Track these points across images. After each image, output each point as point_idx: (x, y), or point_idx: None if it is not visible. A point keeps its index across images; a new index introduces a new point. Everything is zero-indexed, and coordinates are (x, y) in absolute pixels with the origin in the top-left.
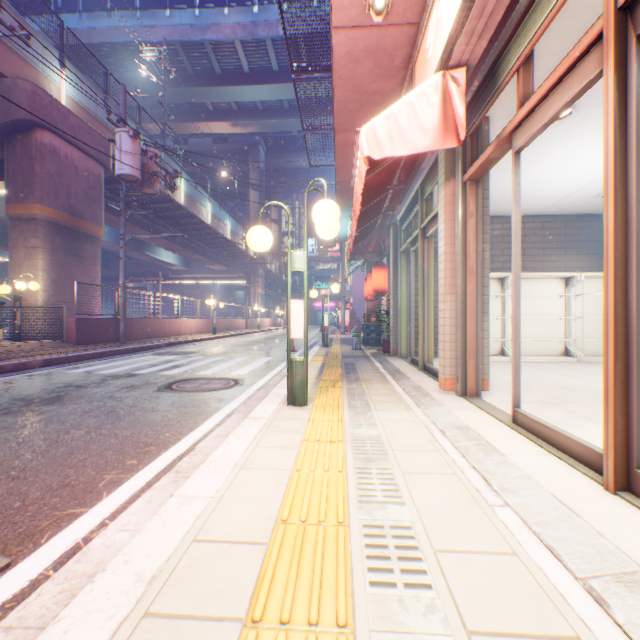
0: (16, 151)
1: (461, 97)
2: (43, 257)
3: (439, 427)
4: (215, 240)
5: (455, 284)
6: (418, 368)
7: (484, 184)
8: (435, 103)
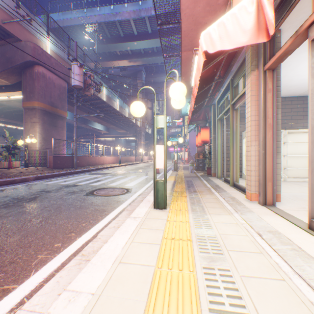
0: (27, 76)
1: (270, 6)
2: (39, 127)
3: (256, 230)
4: (121, 118)
5: (258, 135)
6: (229, 185)
7: (277, 72)
8: (252, 12)
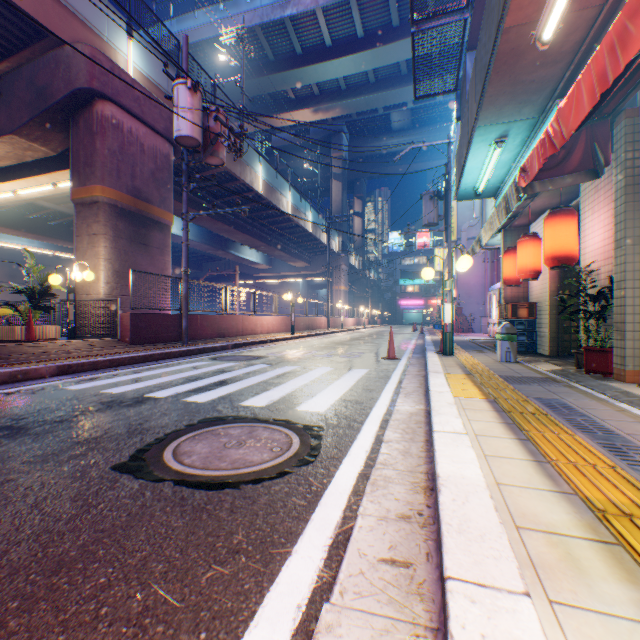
0: (79, 129)
1: None
2: (104, 245)
3: None
4: (296, 234)
5: None
6: None
7: None
8: None
